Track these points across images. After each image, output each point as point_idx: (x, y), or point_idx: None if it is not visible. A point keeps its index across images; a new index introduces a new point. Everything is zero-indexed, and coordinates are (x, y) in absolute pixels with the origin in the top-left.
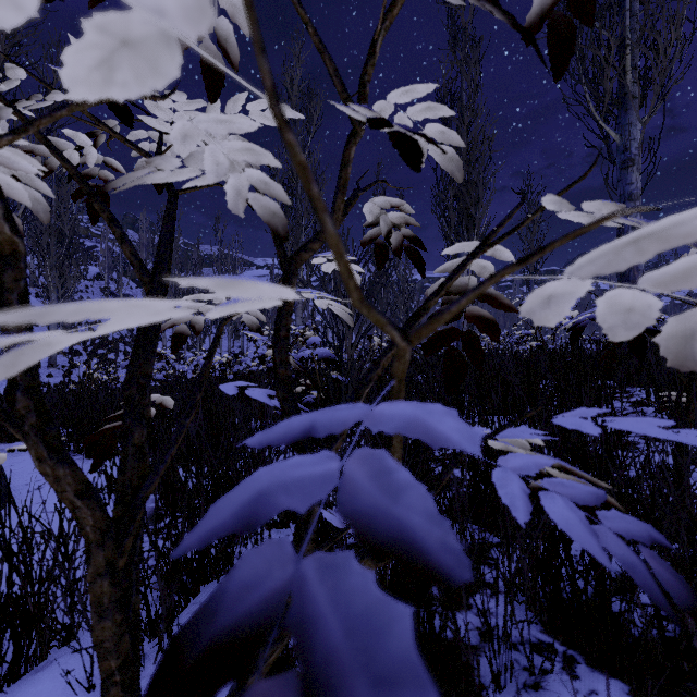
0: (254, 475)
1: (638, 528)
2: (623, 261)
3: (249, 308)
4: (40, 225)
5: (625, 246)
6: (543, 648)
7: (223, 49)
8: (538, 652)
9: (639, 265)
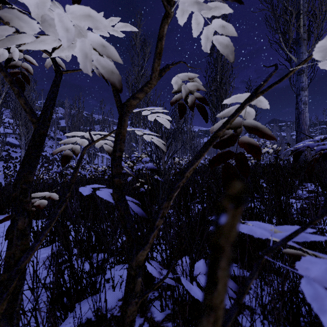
0: None
1: None
2: None
3: None
4: (16, 105)
5: None
6: None
7: None
8: None
9: (307, 122)
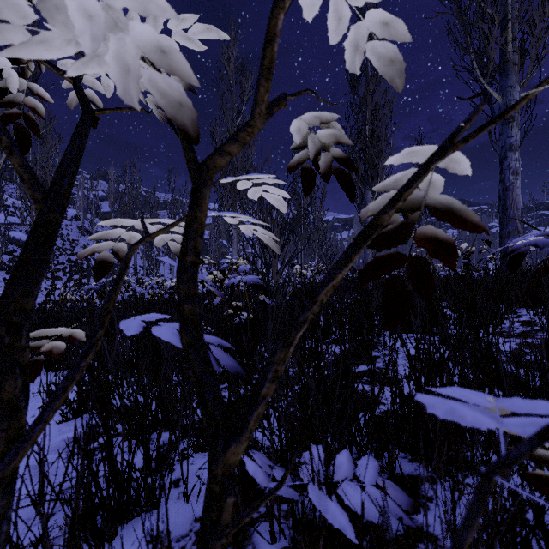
0: None
1: None
2: None
3: None
4: None
5: None
6: None
7: None
8: None
9: (518, 204)
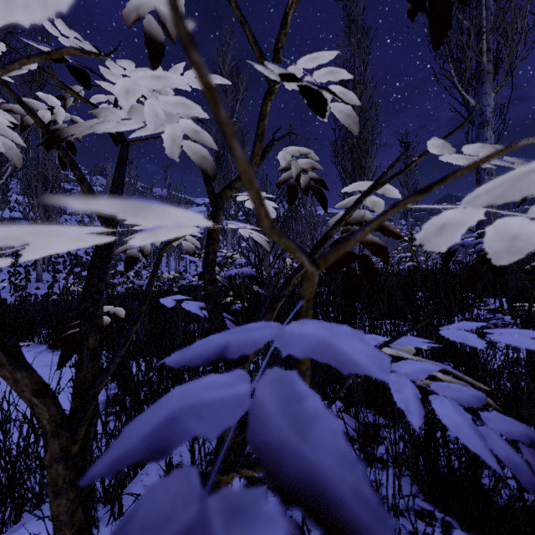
0: (168, 395)
1: (517, 429)
2: (518, 191)
3: (171, 235)
4: (30, 173)
5: (521, 176)
6: (426, 516)
7: (163, 24)
8: (421, 518)
9: None
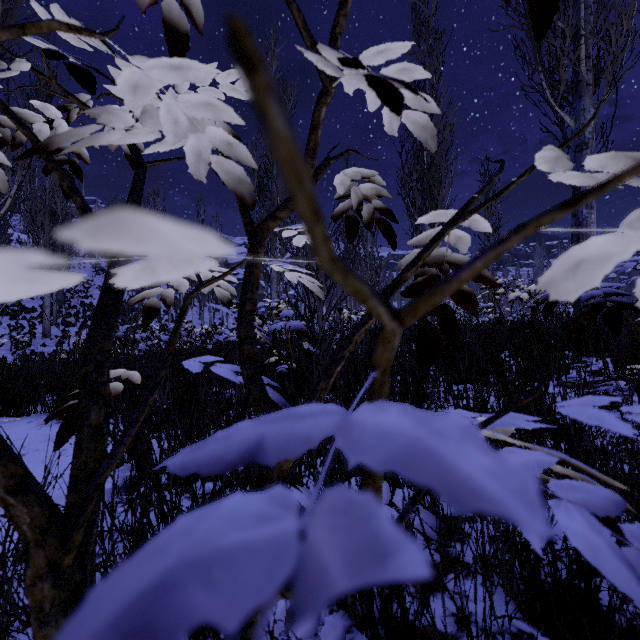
0: (165, 532)
1: None
2: None
3: (180, 275)
4: (35, 206)
5: None
6: None
7: (187, 8)
8: None
9: None
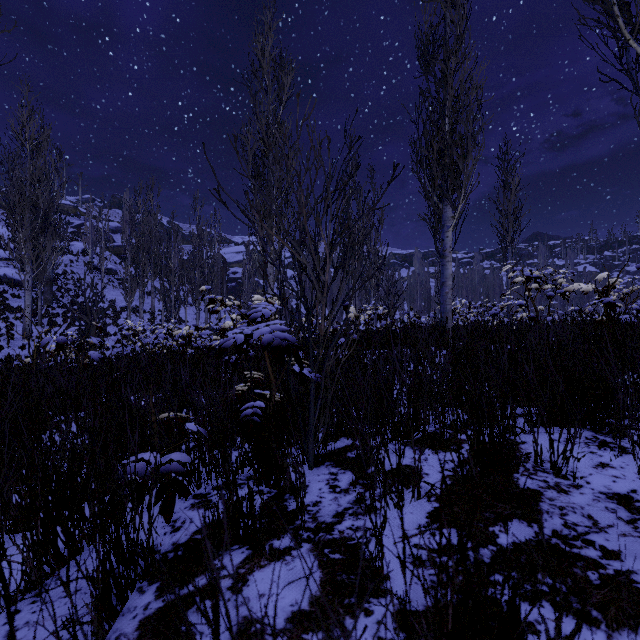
0: None
1: None
2: None
3: None
4: (13, 197)
5: None
6: None
7: None
8: None
9: None
